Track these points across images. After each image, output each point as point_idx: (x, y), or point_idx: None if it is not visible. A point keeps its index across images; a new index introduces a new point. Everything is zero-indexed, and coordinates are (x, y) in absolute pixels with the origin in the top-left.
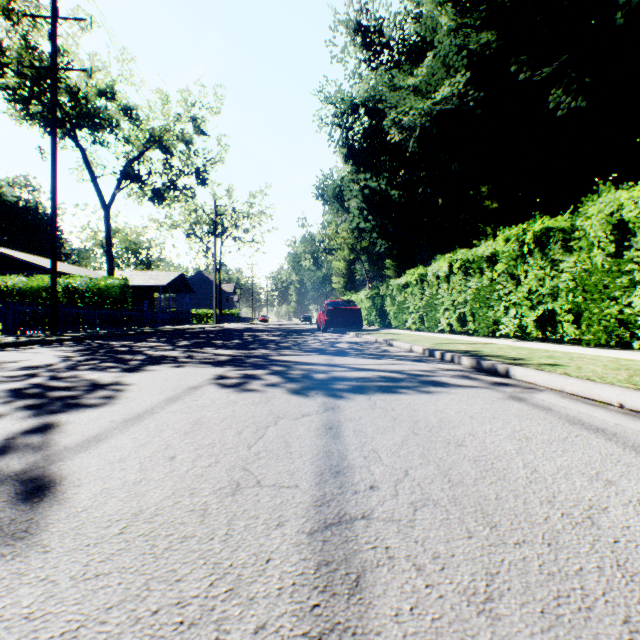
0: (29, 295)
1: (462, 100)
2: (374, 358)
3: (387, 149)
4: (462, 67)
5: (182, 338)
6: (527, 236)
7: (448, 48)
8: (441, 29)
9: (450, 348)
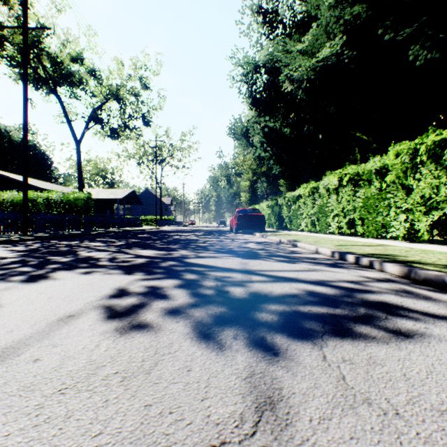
0: (19, 205)
1: (338, 59)
2: (287, 261)
3: (281, 98)
4: (339, 33)
5: (123, 238)
6: (420, 148)
7: (328, 19)
8: (323, 5)
9: (358, 251)
